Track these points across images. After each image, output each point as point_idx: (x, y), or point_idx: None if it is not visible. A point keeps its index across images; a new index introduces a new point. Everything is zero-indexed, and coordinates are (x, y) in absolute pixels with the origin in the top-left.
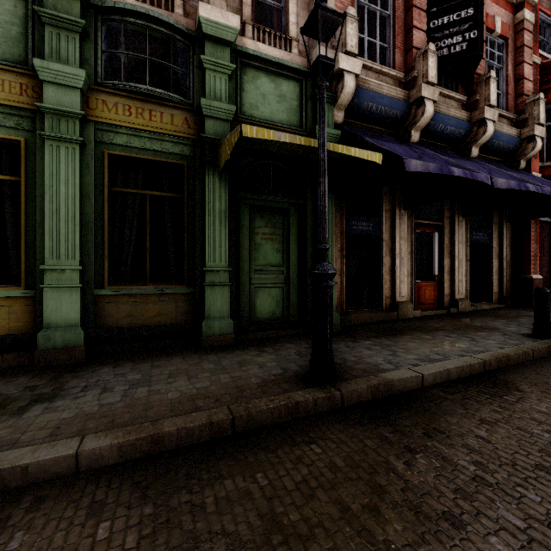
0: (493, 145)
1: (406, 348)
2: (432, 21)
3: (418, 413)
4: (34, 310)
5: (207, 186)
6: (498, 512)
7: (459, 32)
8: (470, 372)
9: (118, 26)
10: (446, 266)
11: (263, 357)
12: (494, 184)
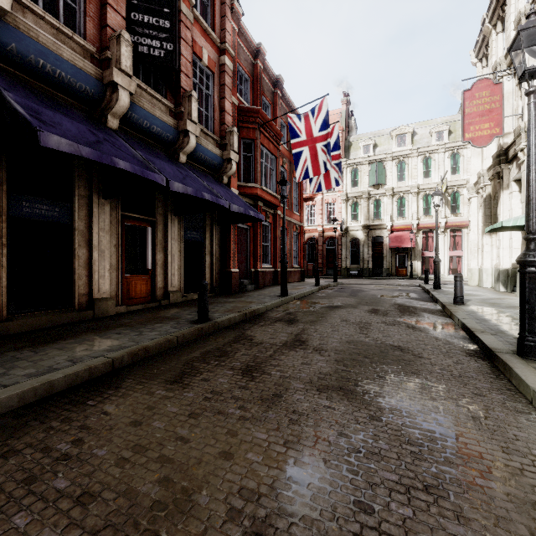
0: (201, 157)
1: (40, 359)
2: (133, 13)
3: None
4: None
5: None
6: None
7: (158, 37)
8: (90, 376)
9: None
10: (160, 260)
11: None
12: (171, 187)
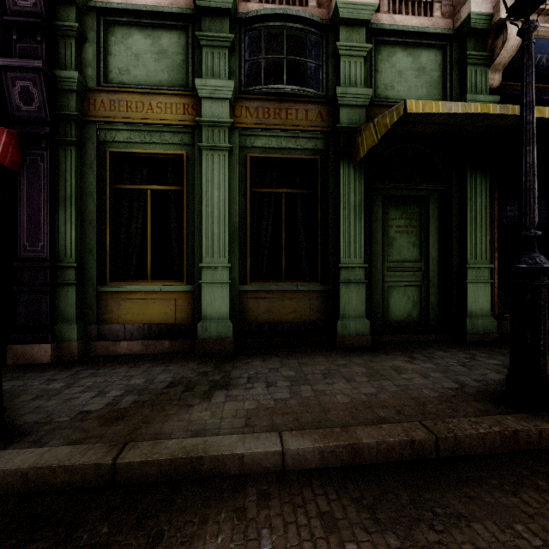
0: None
1: None
2: None
3: None
4: (192, 303)
5: (342, 178)
6: None
7: None
8: None
9: (258, 33)
10: None
11: (419, 365)
12: None
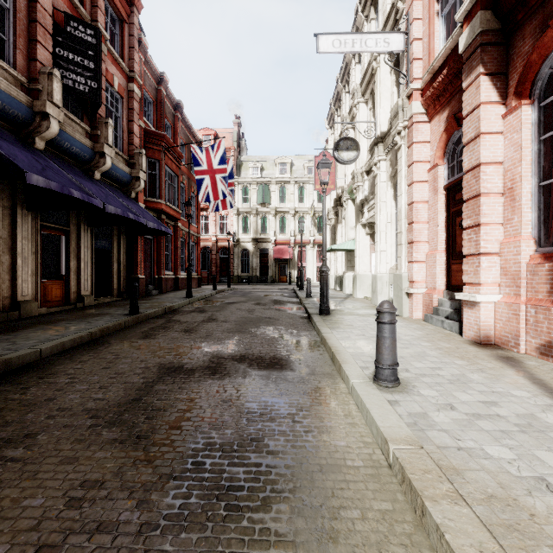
0: (113, 174)
1: (28, 337)
2: (58, 48)
3: (35, 371)
4: None
5: None
6: (76, 388)
7: (83, 75)
8: (81, 341)
9: None
10: (73, 267)
11: None
12: (106, 209)
